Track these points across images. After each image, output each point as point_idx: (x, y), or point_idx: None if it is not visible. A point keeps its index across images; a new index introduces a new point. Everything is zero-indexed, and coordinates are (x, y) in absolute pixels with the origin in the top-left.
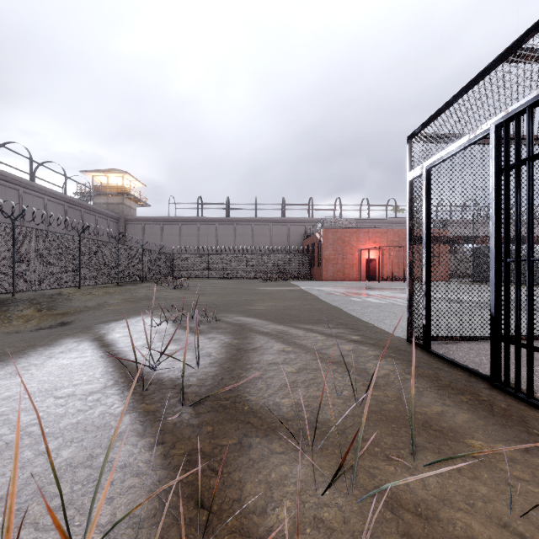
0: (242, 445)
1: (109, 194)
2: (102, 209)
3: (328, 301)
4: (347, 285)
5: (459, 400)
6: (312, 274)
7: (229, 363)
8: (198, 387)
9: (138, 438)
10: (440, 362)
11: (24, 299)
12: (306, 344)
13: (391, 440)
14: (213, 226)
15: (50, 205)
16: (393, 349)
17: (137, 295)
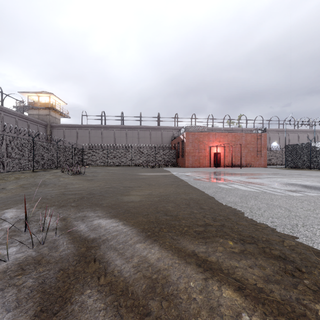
0: None
1: (40, 108)
2: (33, 118)
3: (199, 187)
4: (204, 171)
5: None
6: (178, 163)
7: None
8: None
9: None
10: None
11: None
12: None
13: None
14: (112, 131)
15: None
16: None
17: (37, 180)
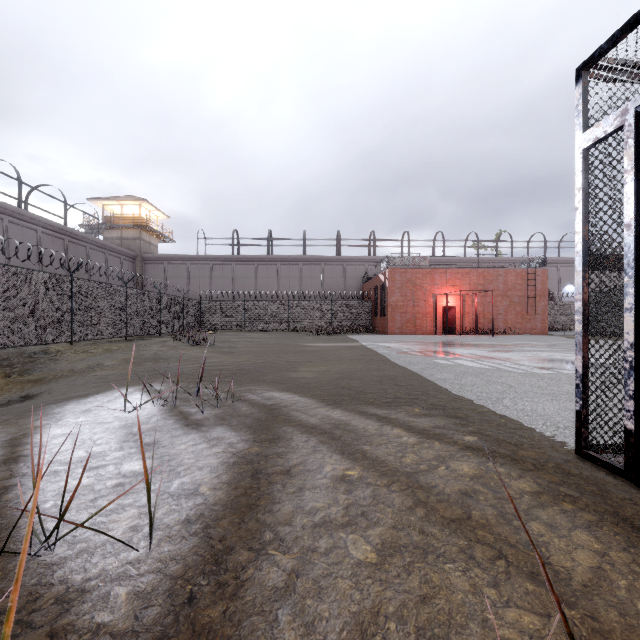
0: None
1: (124, 227)
2: (113, 245)
3: (402, 363)
4: (421, 341)
5: None
6: (375, 326)
7: (227, 521)
8: None
9: None
10: None
11: None
12: (386, 457)
13: None
14: (252, 266)
15: (45, 238)
16: (555, 471)
17: (145, 353)
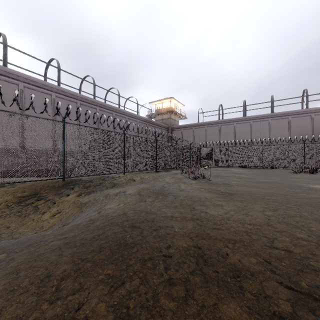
0: None
1: (163, 113)
2: (158, 122)
3: None
4: None
5: None
6: None
7: None
8: None
9: None
10: None
11: (84, 181)
12: None
13: None
14: (231, 125)
15: (129, 121)
16: None
17: (156, 185)
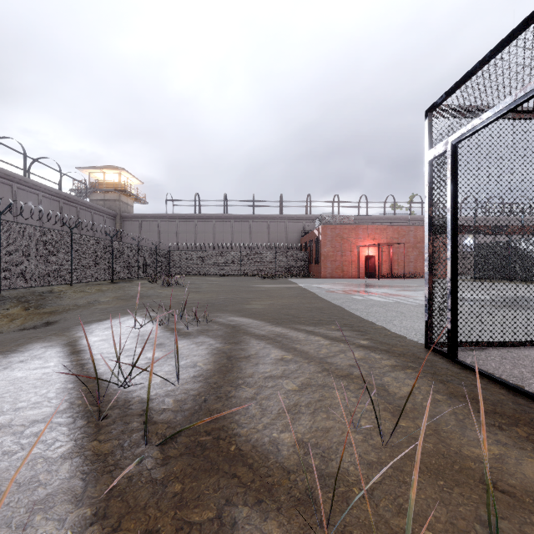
0: (221, 521)
1: (106, 191)
2: (98, 205)
3: (328, 299)
4: (346, 283)
5: (515, 434)
6: (311, 272)
7: (216, 376)
8: (173, 414)
9: (71, 506)
10: (471, 375)
11: (12, 297)
12: (309, 350)
13: (444, 513)
14: (210, 223)
15: (44, 201)
16: (411, 357)
17: (130, 292)
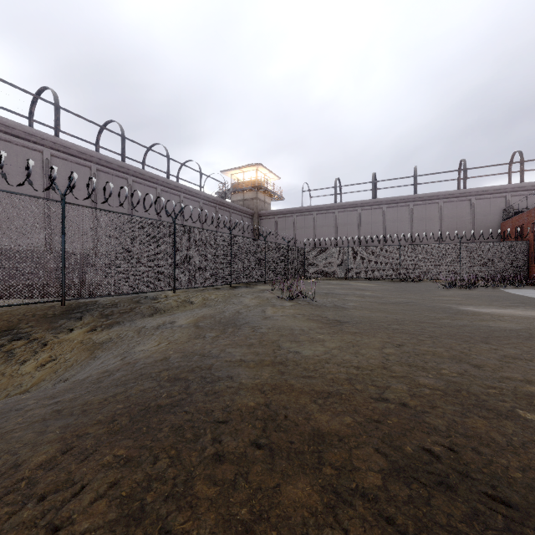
0: None
1: (245, 190)
2: (236, 204)
3: None
4: None
5: None
6: None
7: None
8: None
9: None
10: None
11: (102, 306)
12: None
13: None
14: (354, 212)
15: (185, 202)
16: None
17: (227, 310)
